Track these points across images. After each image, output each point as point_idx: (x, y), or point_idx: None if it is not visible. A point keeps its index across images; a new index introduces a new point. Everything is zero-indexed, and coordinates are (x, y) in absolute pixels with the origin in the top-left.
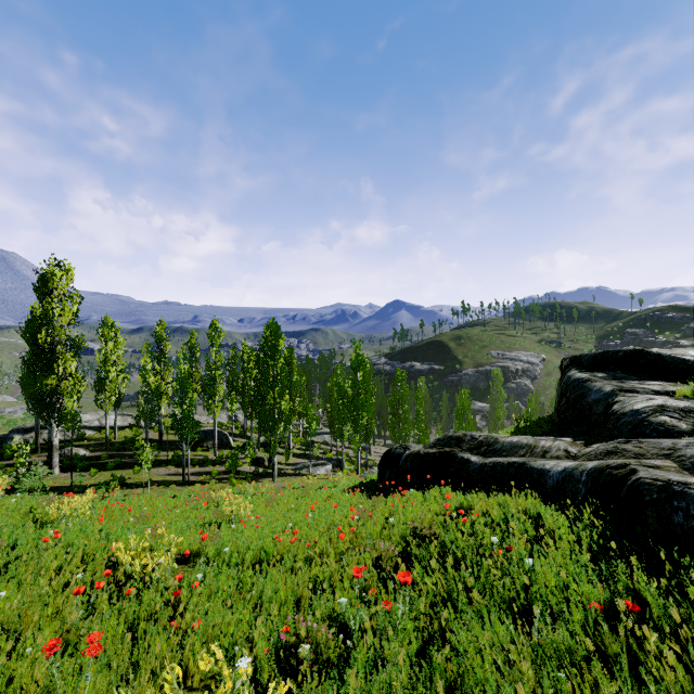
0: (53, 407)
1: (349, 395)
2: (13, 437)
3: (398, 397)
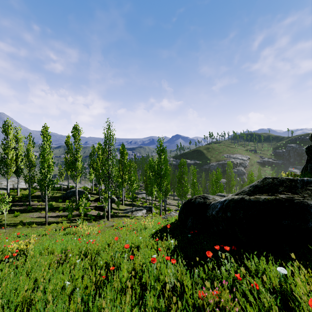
0: None
1: (156, 169)
2: None
3: (182, 173)
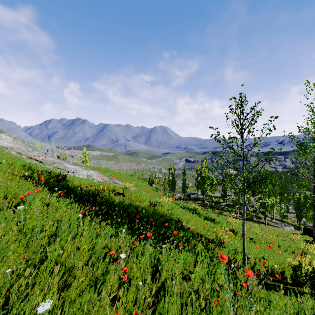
0: (205, 192)
1: (302, 201)
2: (190, 195)
3: None
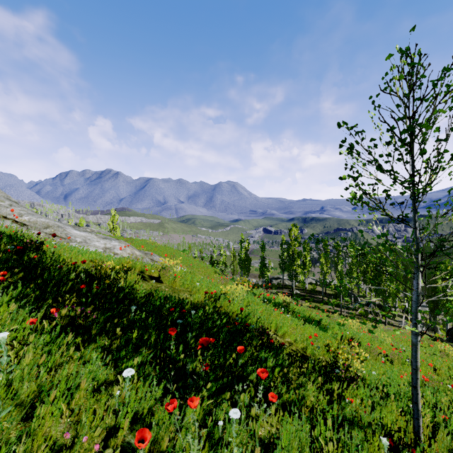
0: (294, 276)
1: (439, 289)
2: (272, 280)
3: None
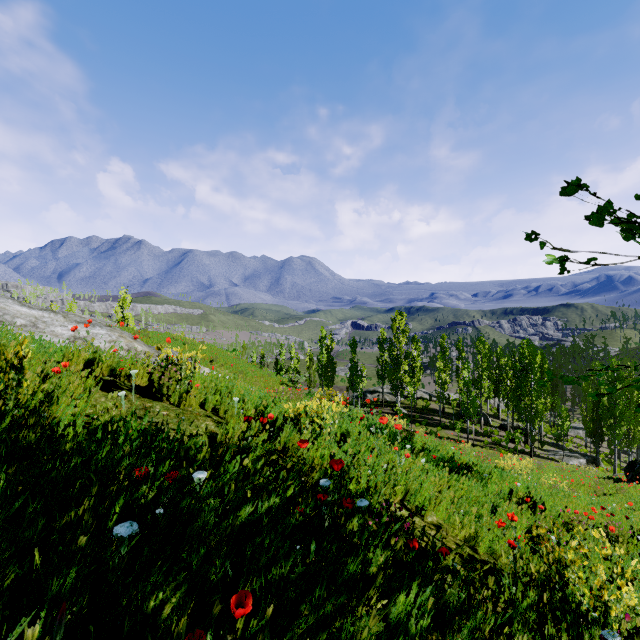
0: (399, 387)
1: (604, 403)
2: (367, 395)
3: None
